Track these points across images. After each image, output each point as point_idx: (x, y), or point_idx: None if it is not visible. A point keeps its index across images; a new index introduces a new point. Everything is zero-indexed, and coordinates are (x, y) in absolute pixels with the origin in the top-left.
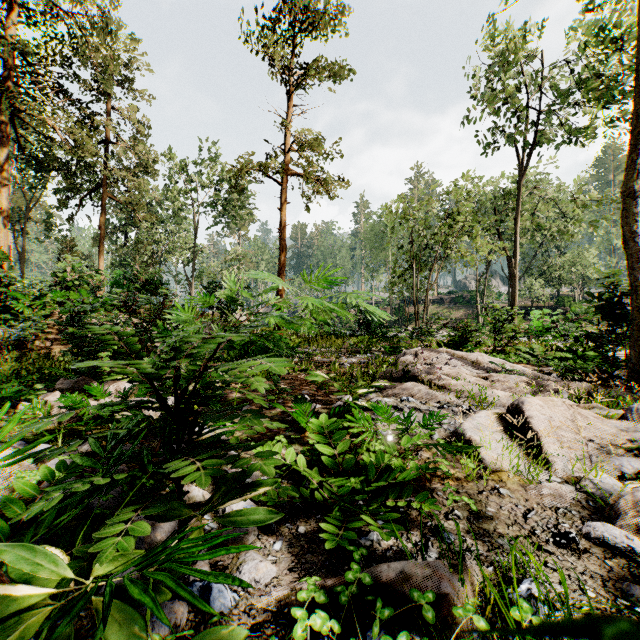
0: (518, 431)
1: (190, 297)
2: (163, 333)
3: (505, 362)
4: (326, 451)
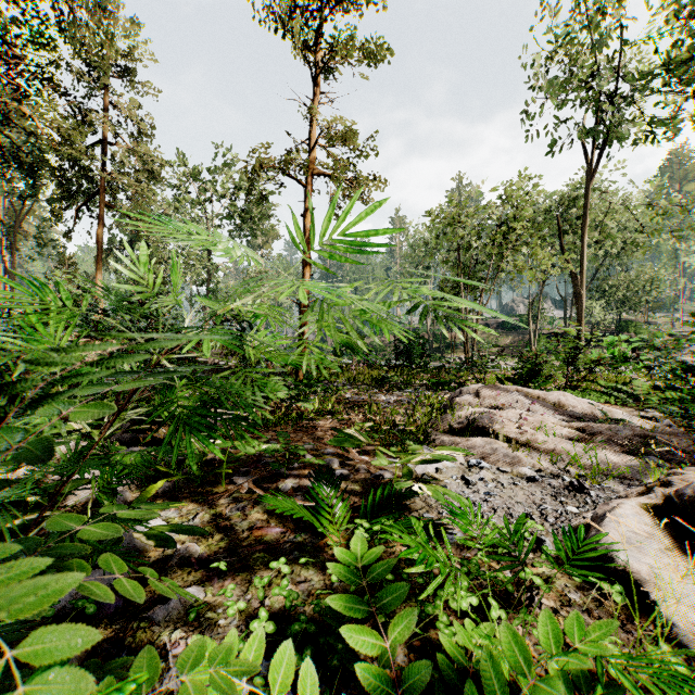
0: None
1: None
2: None
3: (597, 404)
4: (365, 644)
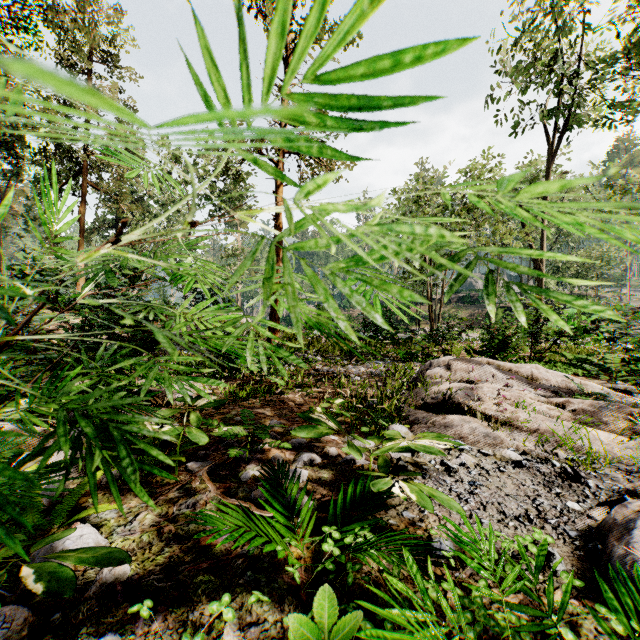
0: None
1: None
2: None
3: (571, 378)
4: None
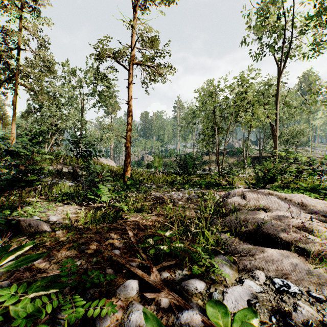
0: None
1: None
2: None
3: None
4: None
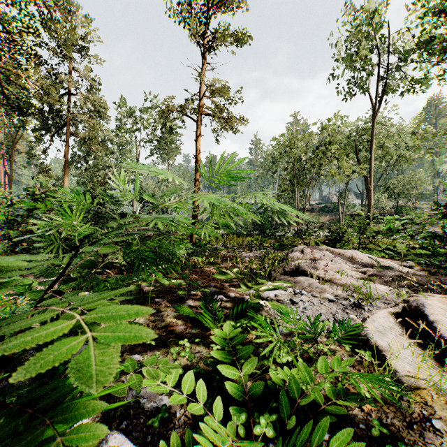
0: (420, 334)
1: (56, 195)
2: (43, 239)
3: (375, 258)
4: (230, 374)
